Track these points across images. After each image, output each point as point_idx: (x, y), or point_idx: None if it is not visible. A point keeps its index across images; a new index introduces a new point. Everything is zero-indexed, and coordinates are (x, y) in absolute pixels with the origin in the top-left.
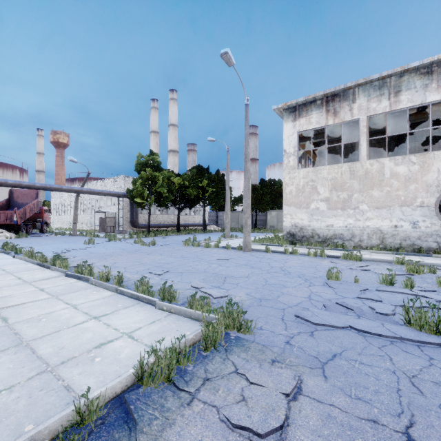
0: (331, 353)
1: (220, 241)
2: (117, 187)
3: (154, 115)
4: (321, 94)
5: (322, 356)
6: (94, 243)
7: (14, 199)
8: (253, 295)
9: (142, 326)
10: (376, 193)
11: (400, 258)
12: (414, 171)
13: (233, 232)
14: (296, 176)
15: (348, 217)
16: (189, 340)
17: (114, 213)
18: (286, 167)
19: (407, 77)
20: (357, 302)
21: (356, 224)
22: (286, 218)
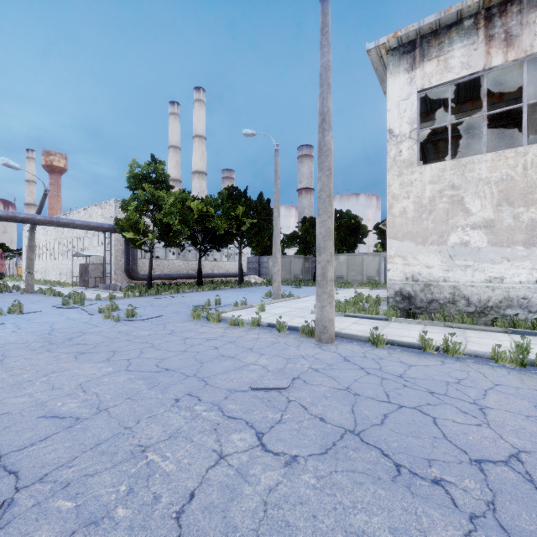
0: None
1: (264, 307)
2: (106, 217)
3: (173, 124)
4: (478, 0)
5: None
6: (24, 312)
7: None
8: None
9: None
10: None
11: None
12: None
13: (284, 286)
14: (416, 179)
15: None
16: None
17: (102, 258)
18: (393, 162)
19: None
20: None
21: None
22: (393, 263)
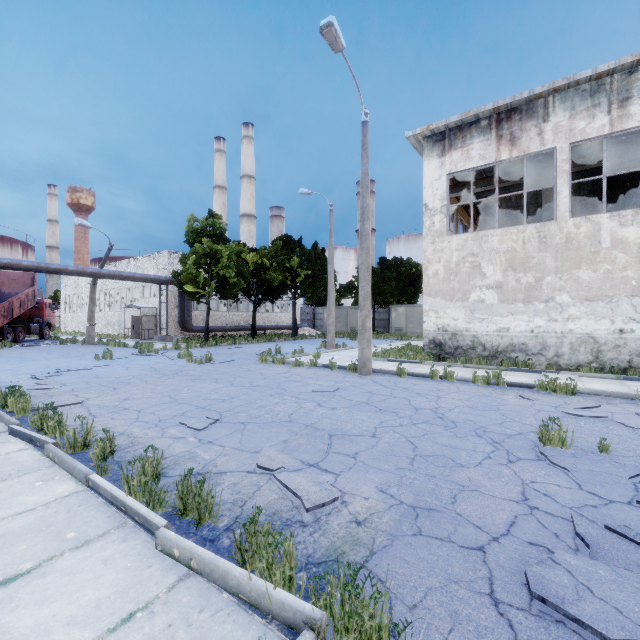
0: None
1: (319, 354)
2: (159, 268)
3: (219, 162)
4: (489, 109)
5: None
6: (113, 358)
7: None
8: (394, 493)
9: None
10: (586, 275)
11: None
12: None
13: (339, 338)
14: (445, 246)
15: (535, 315)
16: None
17: (155, 310)
18: (428, 232)
19: None
20: None
21: (550, 328)
22: (428, 316)
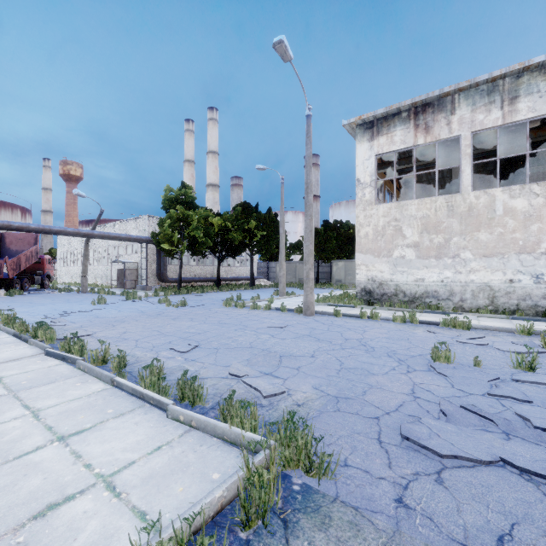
0: (492, 534)
1: (273, 300)
2: (140, 230)
3: (188, 140)
4: (408, 104)
5: (477, 543)
6: (106, 303)
7: (6, 245)
8: (324, 389)
9: (136, 459)
10: (484, 237)
11: (526, 326)
12: (537, 206)
13: (289, 288)
14: (374, 213)
15: (444, 268)
16: (215, 501)
17: (136, 264)
18: (360, 201)
19: (527, 78)
20: (492, 403)
21: (456, 278)
22: (360, 269)
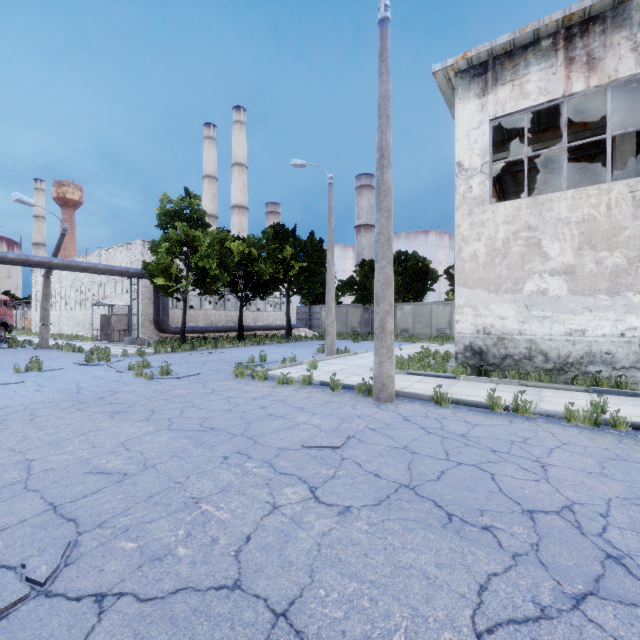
0: None
1: (316, 364)
2: (132, 260)
3: (208, 149)
4: (556, 19)
5: None
6: (43, 369)
7: None
8: None
9: None
10: None
11: None
12: None
13: (339, 340)
14: (488, 218)
15: (627, 312)
16: None
17: (127, 308)
18: (462, 200)
19: None
20: None
21: None
22: (462, 314)
